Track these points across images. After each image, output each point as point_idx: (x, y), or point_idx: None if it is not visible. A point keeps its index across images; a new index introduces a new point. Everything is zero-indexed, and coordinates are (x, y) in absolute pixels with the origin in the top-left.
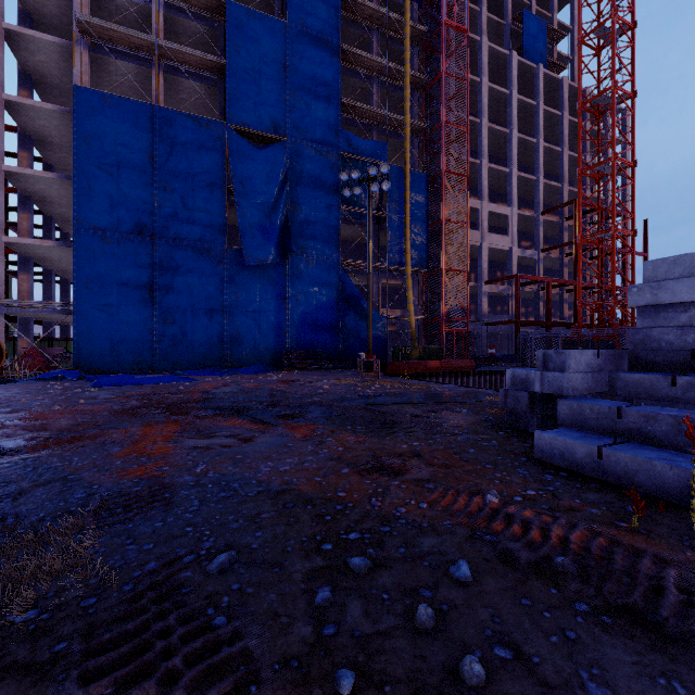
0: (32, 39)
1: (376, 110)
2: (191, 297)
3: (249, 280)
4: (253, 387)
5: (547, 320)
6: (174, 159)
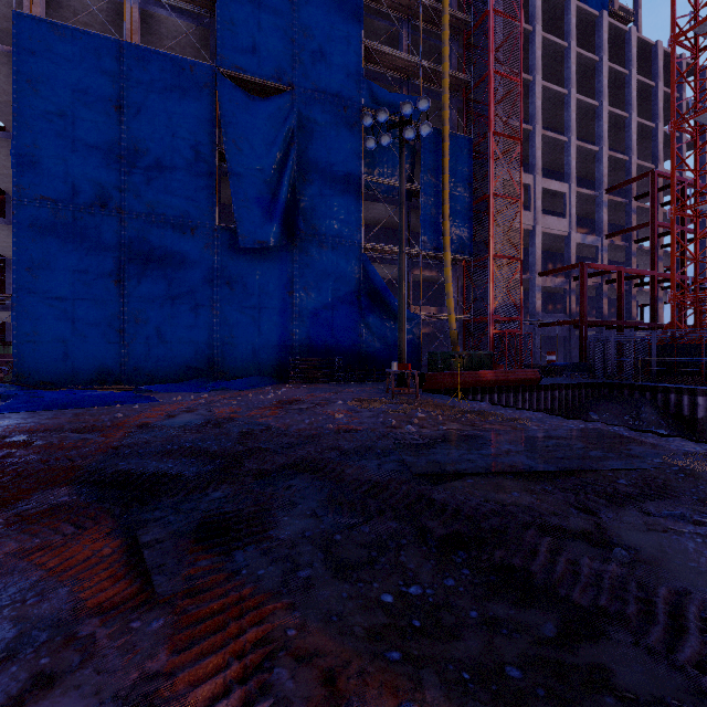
0: None
1: (406, 56)
2: (170, 288)
3: (245, 268)
4: (224, 415)
5: (619, 320)
6: (147, 110)
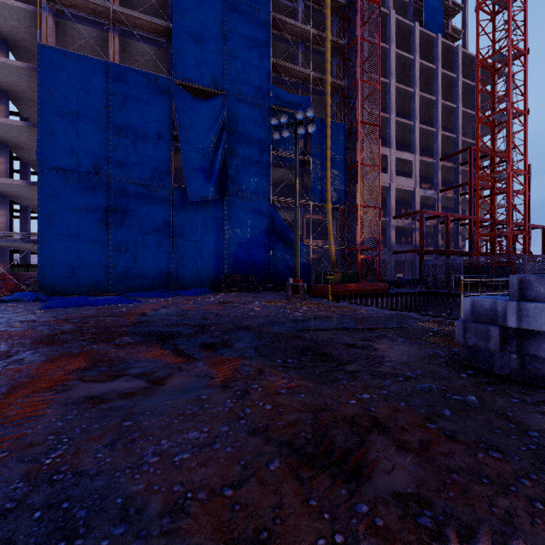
0: (4, 6)
1: (301, 69)
2: (142, 228)
3: (192, 214)
4: (189, 309)
5: (447, 249)
6: (126, 109)
